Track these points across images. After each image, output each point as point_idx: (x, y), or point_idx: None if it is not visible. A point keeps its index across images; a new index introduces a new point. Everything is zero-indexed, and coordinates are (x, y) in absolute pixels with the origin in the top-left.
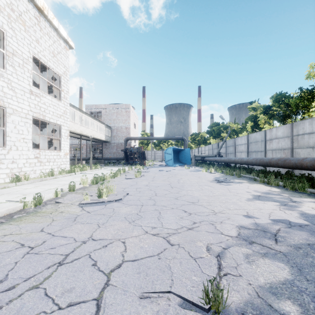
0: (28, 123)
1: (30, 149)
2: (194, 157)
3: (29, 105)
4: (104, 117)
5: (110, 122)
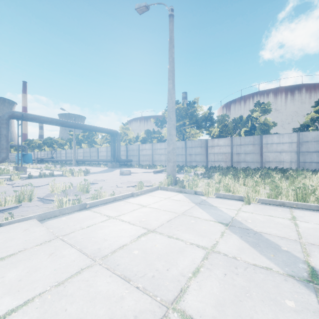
0: None
1: None
2: (37, 159)
3: None
4: None
5: None
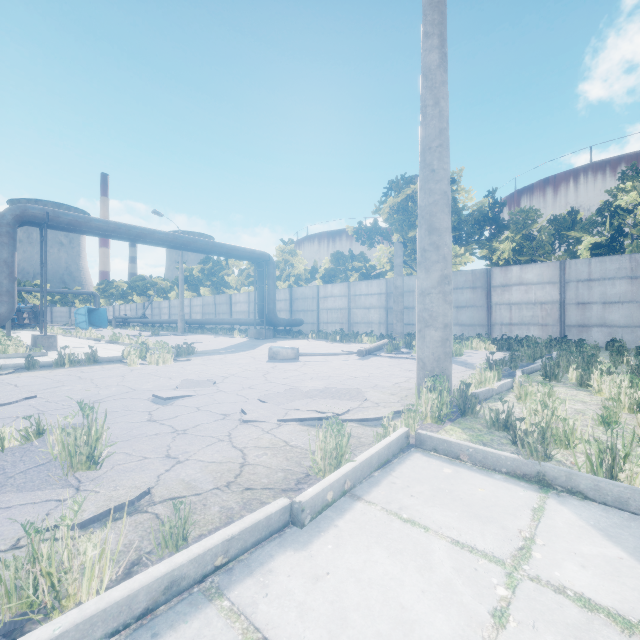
0: None
1: None
2: (115, 319)
3: None
4: None
5: None
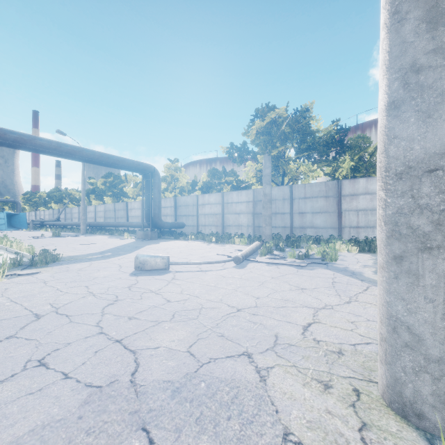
0: None
1: None
2: (32, 222)
3: None
4: None
5: None
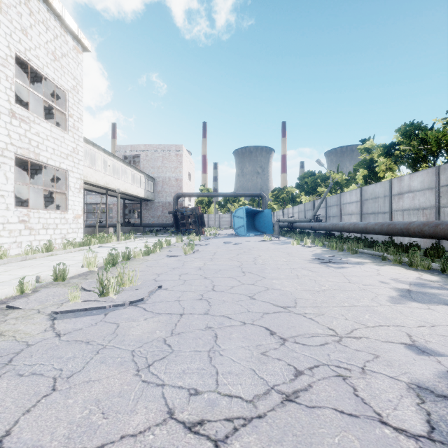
0: (6, 165)
1: (10, 207)
2: (277, 223)
3: (8, 134)
4: (143, 163)
5: (152, 171)
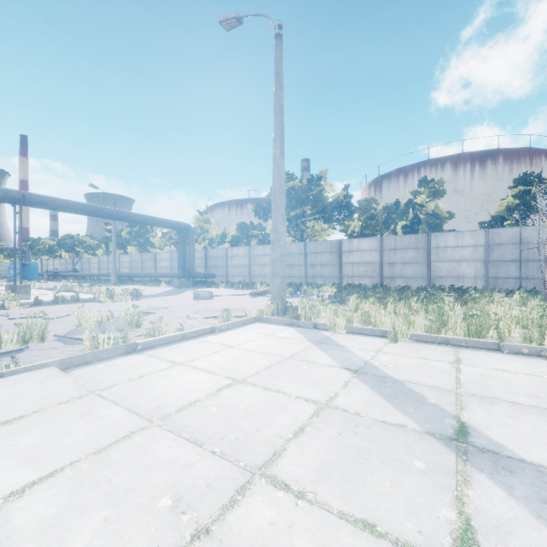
0: None
1: None
2: (47, 273)
3: None
4: None
5: None
